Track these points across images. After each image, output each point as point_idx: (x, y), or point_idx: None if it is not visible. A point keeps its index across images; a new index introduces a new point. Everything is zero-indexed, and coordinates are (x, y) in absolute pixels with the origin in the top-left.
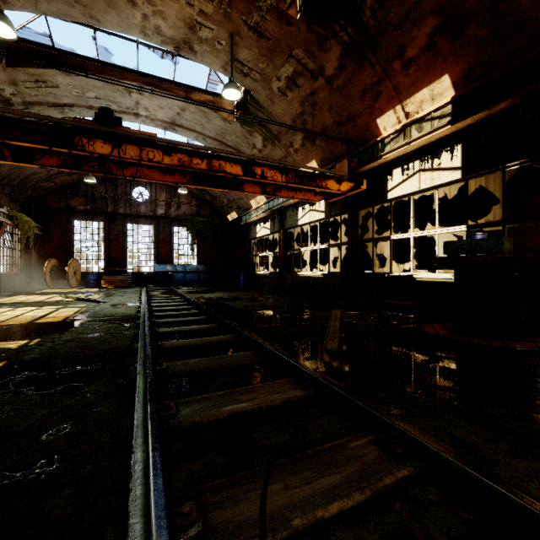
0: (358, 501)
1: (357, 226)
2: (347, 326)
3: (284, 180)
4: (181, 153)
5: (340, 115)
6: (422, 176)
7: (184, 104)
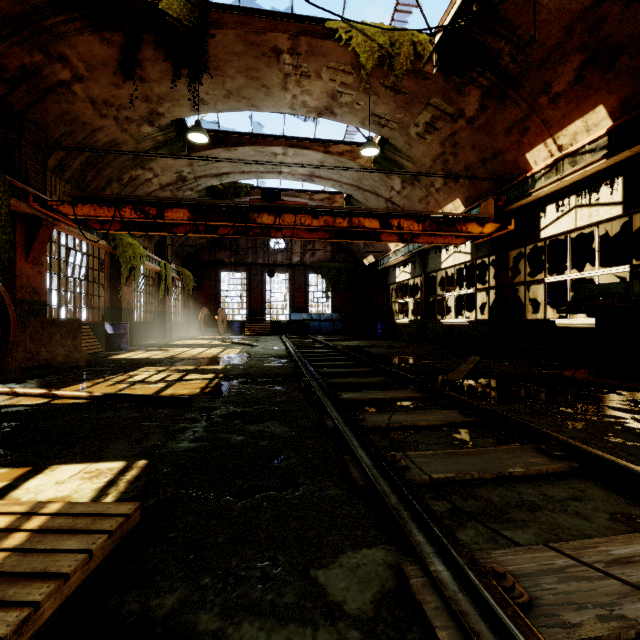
0: (437, 424)
1: (507, 268)
2: (481, 368)
3: (421, 228)
4: (327, 215)
5: (484, 152)
6: (578, 213)
7: (323, 158)
